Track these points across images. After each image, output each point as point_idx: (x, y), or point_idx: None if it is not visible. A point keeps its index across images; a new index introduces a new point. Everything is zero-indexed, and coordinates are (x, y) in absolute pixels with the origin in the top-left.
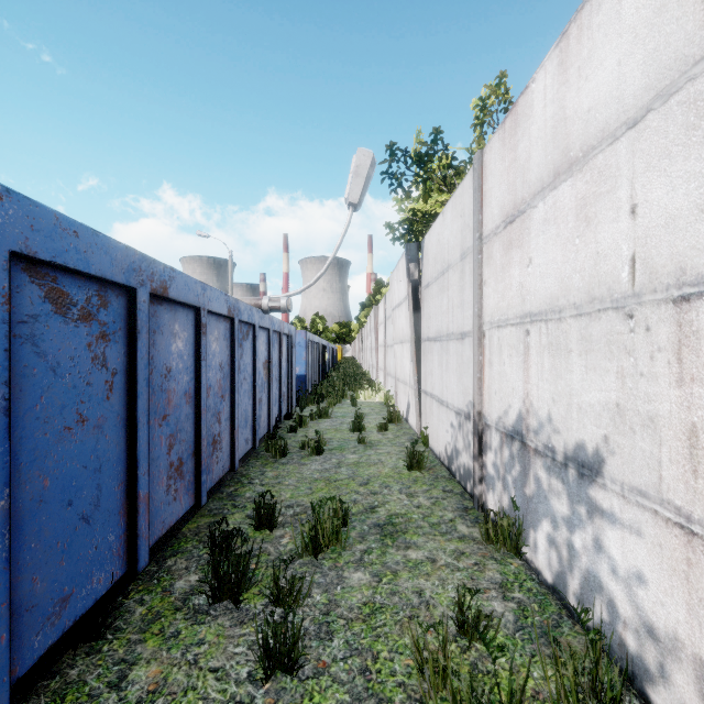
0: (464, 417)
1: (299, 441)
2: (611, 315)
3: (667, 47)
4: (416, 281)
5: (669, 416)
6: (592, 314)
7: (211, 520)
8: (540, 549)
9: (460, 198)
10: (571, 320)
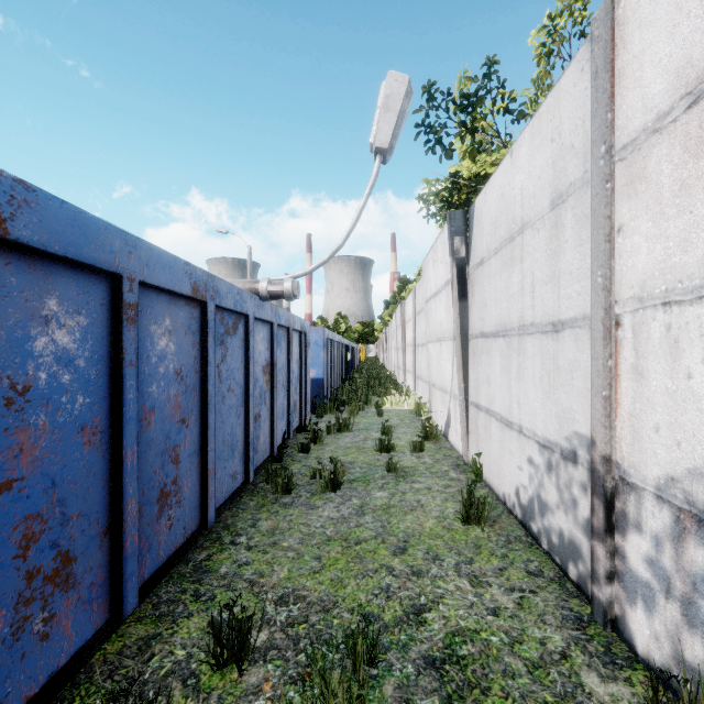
0: (561, 456)
1: (311, 466)
2: None
3: None
4: (462, 259)
5: None
6: None
7: (149, 633)
8: None
9: (550, 113)
10: None
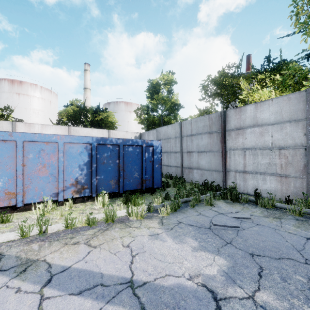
0: None
1: None
2: None
3: None
4: None
5: None
6: None
7: None
8: None
9: None
10: None
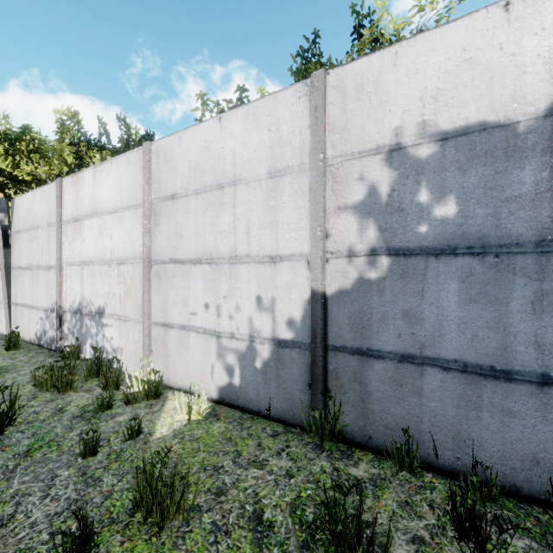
0: (51, 311)
1: None
2: (107, 265)
3: (117, 200)
4: (6, 226)
5: (117, 292)
6: (102, 264)
7: None
8: (88, 351)
9: (48, 192)
10: (97, 266)
